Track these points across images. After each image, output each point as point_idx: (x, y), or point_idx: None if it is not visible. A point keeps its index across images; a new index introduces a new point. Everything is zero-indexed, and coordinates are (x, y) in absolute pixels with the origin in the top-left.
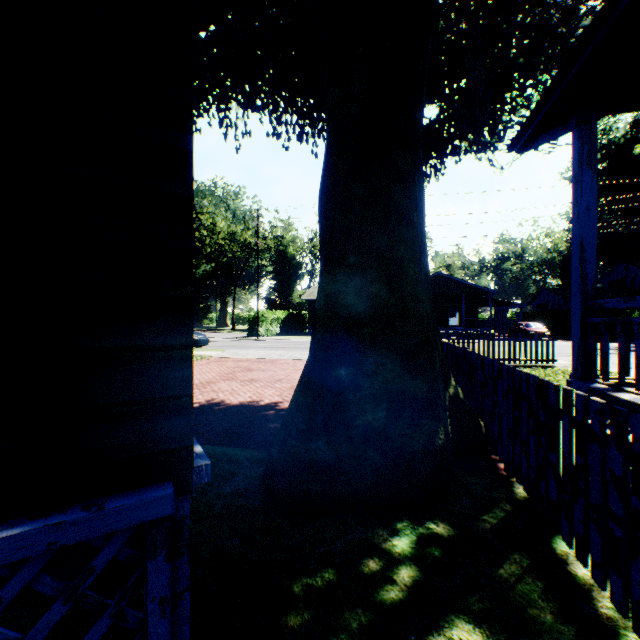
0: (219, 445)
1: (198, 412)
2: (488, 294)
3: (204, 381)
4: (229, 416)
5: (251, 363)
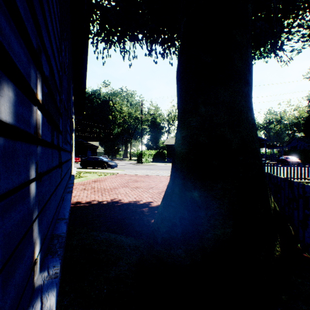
0: (113, 232)
1: (105, 207)
2: (263, 141)
3: (112, 187)
4: (122, 211)
5: (137, 177)
